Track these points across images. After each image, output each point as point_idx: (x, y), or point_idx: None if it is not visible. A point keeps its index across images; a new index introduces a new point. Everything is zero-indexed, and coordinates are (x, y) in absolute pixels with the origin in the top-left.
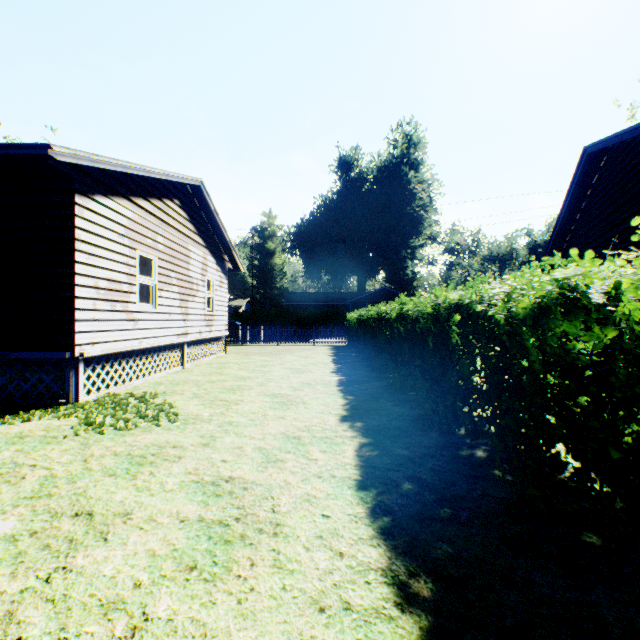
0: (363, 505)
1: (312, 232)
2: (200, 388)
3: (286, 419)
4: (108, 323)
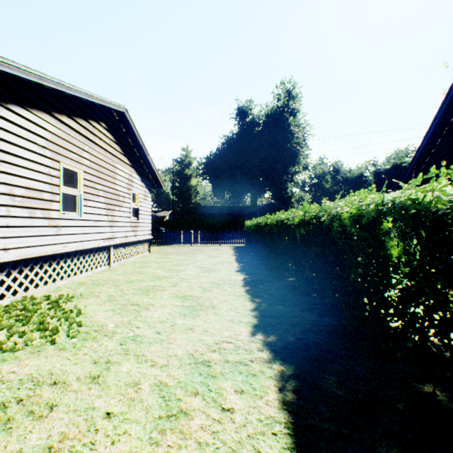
0: None
1: (218, 162)
2: (117, 289)
3: (195, 331)
4: (25, 229)
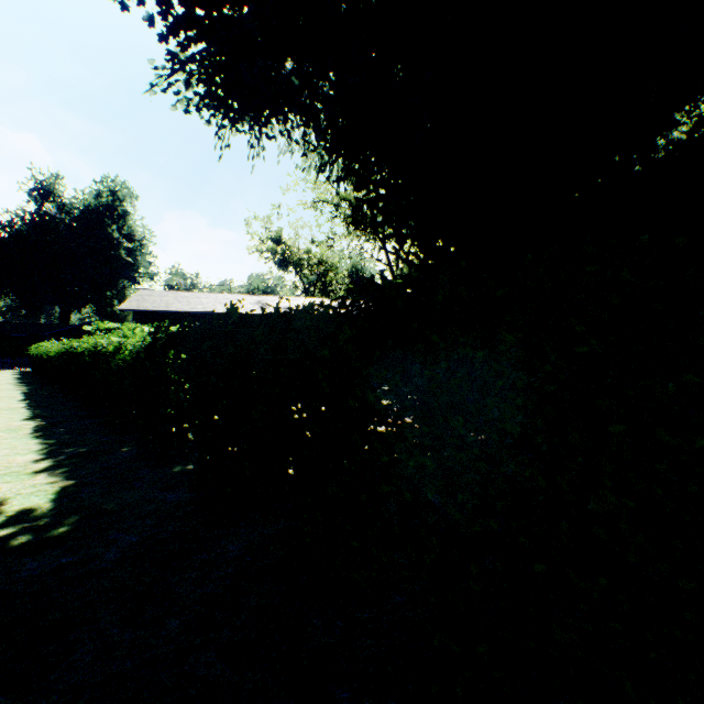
0: (19, 386)
1: None
2: None
3: None
4: None
